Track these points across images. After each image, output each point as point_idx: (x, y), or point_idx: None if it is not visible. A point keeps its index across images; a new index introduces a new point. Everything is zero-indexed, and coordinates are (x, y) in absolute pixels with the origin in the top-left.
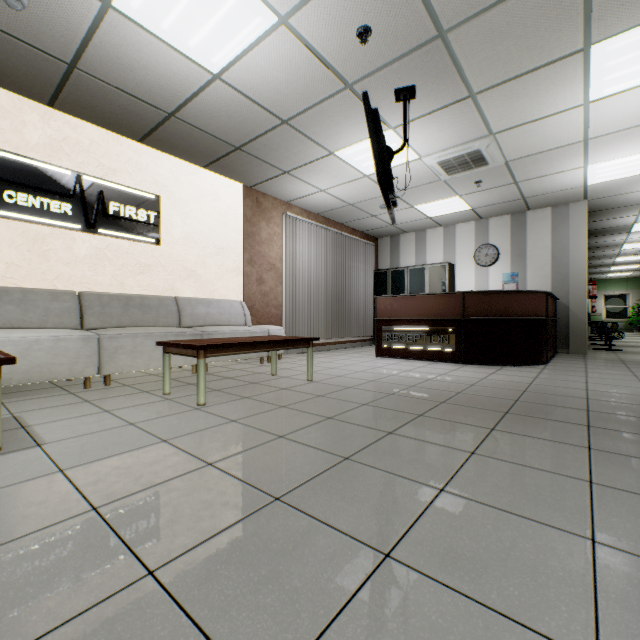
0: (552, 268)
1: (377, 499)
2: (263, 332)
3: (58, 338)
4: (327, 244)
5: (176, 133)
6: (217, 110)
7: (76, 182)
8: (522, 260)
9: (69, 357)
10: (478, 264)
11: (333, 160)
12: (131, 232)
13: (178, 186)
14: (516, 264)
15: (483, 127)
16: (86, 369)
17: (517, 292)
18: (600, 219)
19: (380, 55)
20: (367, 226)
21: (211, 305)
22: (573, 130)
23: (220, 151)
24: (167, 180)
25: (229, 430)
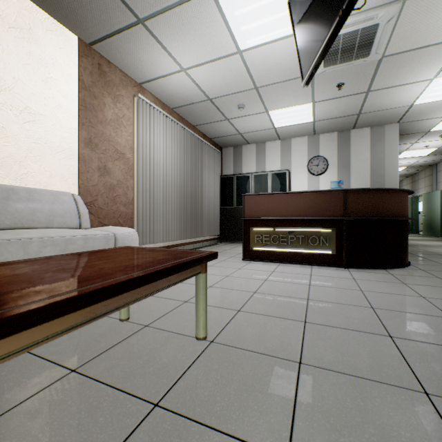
0: (371, 178)
1: None
2: (106, 237)
3: None
4: (182, 142)
5: None
6: None
7: None
8: (347, 170)
9: None
10: (311, 173)
11: (208, 7)
12: None
13: None
14: (342, 174)
15: None
16: None
17: (396, 191)
18: None
19: None
20: (217, 132)
21: (14, 195)
22: None
23: None
24: None
25: None
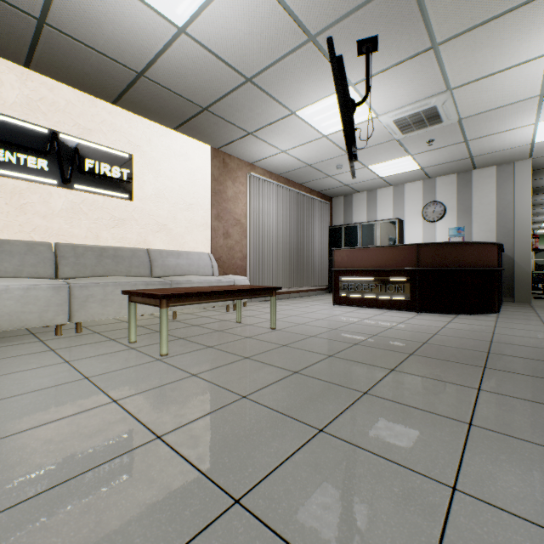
0: (497, 222)
1: (371, 505)
2: (229, 282)
3: (28, 287)
4: (287, 202)
5: (146, 94)
6: (184, 68)
7: (52, 139)
8: (468, 215)
9: (39, 305)
10: (426, 220)
11: (294, 120)
12: (105, 188)
13: (150, 146)
14: (462, 219)
15: (441, 82)
16: (56, 317)
17: (471, 243)
18: (540, 177)
19: (345, 0)
20: (323, 186)
21: (181, 257)
22: (531, 84)
23: (188, 112)
24: (140, 140)
25: (188, 387)
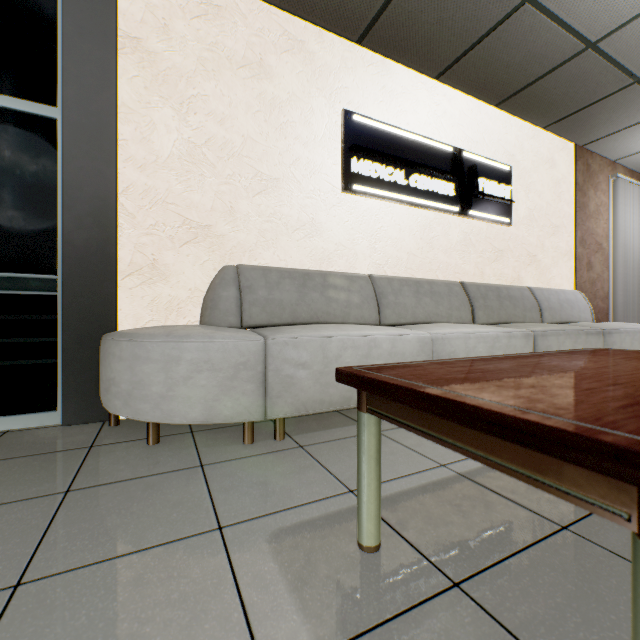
0: None
1: None
2: None
3: (508, 334)
4: None
5: (564, 77)
6: None
7: (457, 158)
8: None
9: None
10: None
11: None
12: (490, 212)
13: (521, 154)
14: None
15: None
16: None
17: None
18: None
19: None
20: None
21: (559, 297)
22: None
23: (601, 93)
24: (513, 148)
25: None
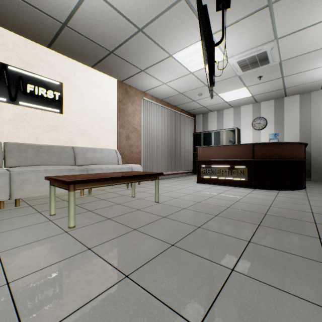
0: (300, 130)
1: None
2: (128, 168)
3: None
4: (167, 117)
5: (70, 40)
6: (94, 20)
7: (1, 69)
8: (281, 126)
9: None
10: (254, 128)
11: (171, 61)
12: (42, 105)
13: (75, 78)
14: (277, 128)
15: (271, 33)
16: None
17: (288, 143)
18: None
19: None
20: (190, 107)
21: (96, 152)
22: None
23: (100, 54)
24: (68, 73)
25: (80, 264)
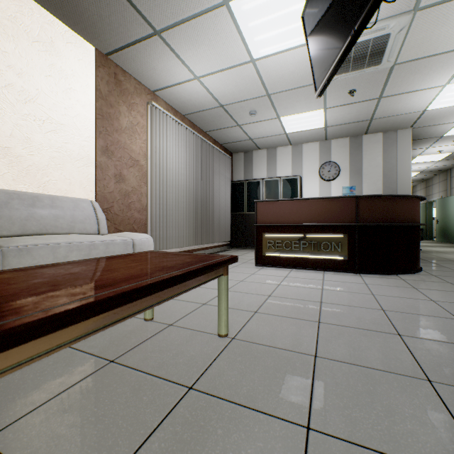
0: (383, 183)
1: None
2: (125, 243)
3: None
4: (193, 148)
5: None
6: None
7: None
8: (359, 176)
9: None
10: (323, 178)
11: (223, 19)
12: None
13: None
14: (354, 179)
15: None
16: None
17: (408, 197)
18: None
19: None
20: (228, 138)
21: (39, 203)
22: None
23: None
24: None
25: None
